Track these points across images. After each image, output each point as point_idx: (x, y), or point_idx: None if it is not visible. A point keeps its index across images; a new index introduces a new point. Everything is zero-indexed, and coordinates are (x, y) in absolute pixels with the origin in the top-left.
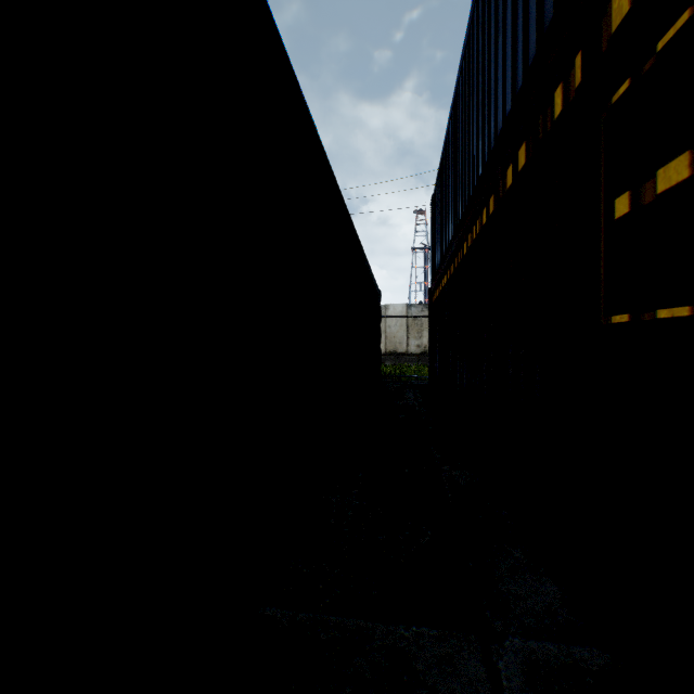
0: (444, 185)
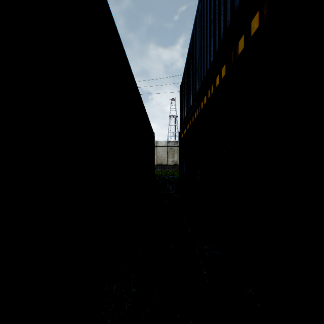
0: (187, 77)
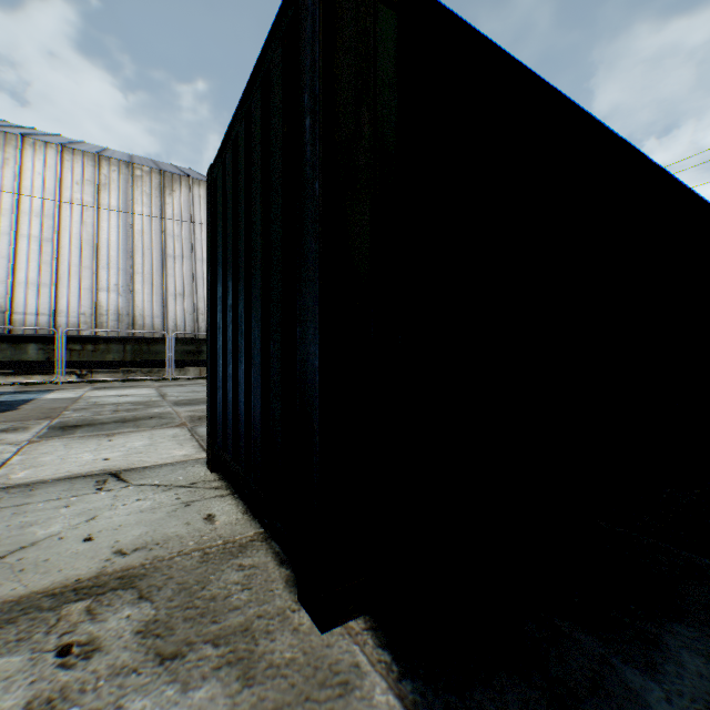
0: None
